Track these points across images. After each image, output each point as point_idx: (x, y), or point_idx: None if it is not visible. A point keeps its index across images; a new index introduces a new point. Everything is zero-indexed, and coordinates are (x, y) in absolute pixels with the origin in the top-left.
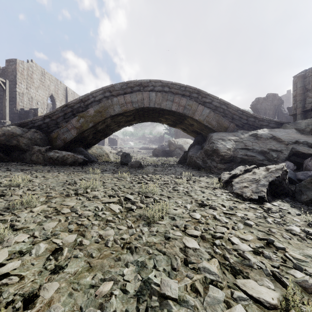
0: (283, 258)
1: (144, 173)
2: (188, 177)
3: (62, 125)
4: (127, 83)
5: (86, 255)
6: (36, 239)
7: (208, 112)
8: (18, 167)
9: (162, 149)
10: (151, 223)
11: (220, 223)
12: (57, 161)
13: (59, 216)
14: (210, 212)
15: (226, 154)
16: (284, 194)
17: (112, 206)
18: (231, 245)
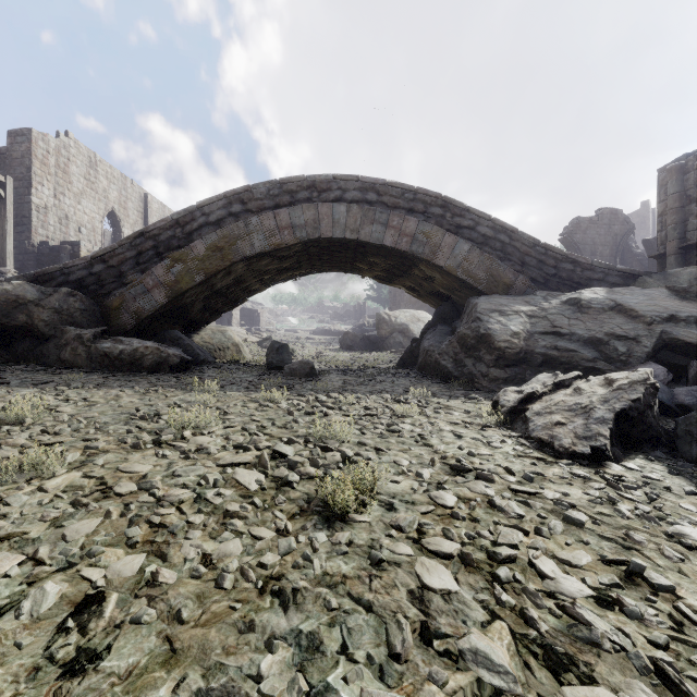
0: (675, 616)
1: (319, 389)
2: (423, 400)
3: (132, 278)
4: (282, 183)
5: (165, 614)
6: (40, 568)
7: (468, 250)
8: (28, 377)
9: (362, 335)
10: (335, 520)
11: (504, 517)
12: (121, 362)
13: (109, 501)
14: (480, 489)
15: (509, 345)
16: (651, 440)
17: (241, 474)
18: (538, 582)
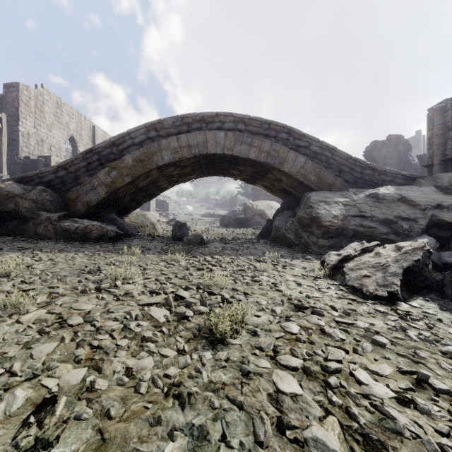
0: None
1: (207, 253)
2: (275, 260)
3: (84, 180)
4: (182, 118)
5: (98, 412)
6: (13, 378)
7: (304, 162)
8: (15, 245)
9: (234, 217)
10: (217, 343)
11: (331, 340)
12: (76, 235)
13: (64, 330)
14: (314, 321)
15: (331, 224)
16: (427, 287)
17: (153, 311)
18: (356, 387)
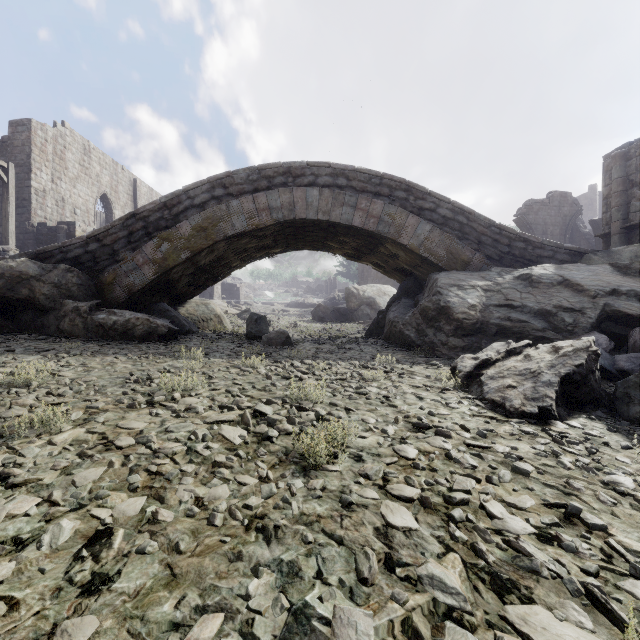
0: (606, 550)
1: (294, 356)
2: (388, 366)
3: (124, 256)
4: (260, 169)
5: (165, 546)
6: (55, 508)
7: (429, 230)
8: (31, 345)
9: (333, 307)
10: (310, 469)
11: (459, 467)
12: (114, 332)
13: (111, 453)
14: (438, 444)
15: (467, 317)
16: (593, 402)
17: (226, 430)
18: (487, 521)
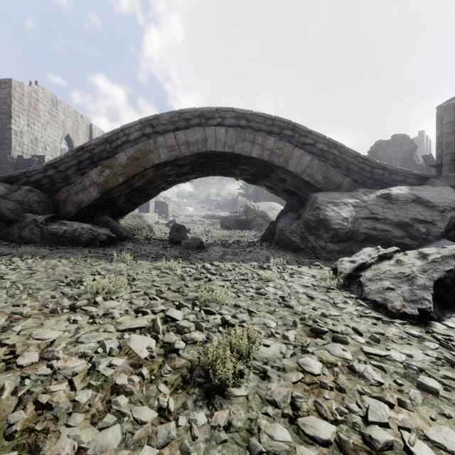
0: None
1: (206, 258)
2: (281, 266)
3: (74, 179)
4: (180, 113)
5: None
6: None
7: (310, 160)
8: None
9: (236, 218)
10: (215, 393)
11: (365, 384)
12: (64, 239)
13: (8, 374)
14: (338, 352)
15: (341, 227)
16: None
17: (134, 342)
18: None
